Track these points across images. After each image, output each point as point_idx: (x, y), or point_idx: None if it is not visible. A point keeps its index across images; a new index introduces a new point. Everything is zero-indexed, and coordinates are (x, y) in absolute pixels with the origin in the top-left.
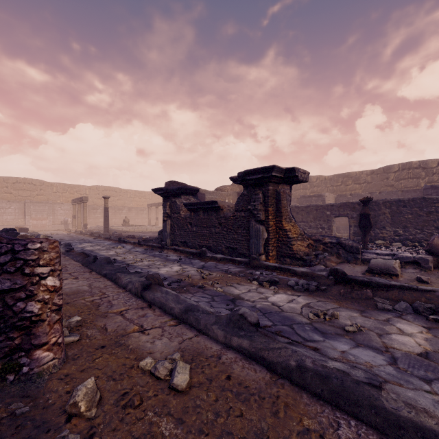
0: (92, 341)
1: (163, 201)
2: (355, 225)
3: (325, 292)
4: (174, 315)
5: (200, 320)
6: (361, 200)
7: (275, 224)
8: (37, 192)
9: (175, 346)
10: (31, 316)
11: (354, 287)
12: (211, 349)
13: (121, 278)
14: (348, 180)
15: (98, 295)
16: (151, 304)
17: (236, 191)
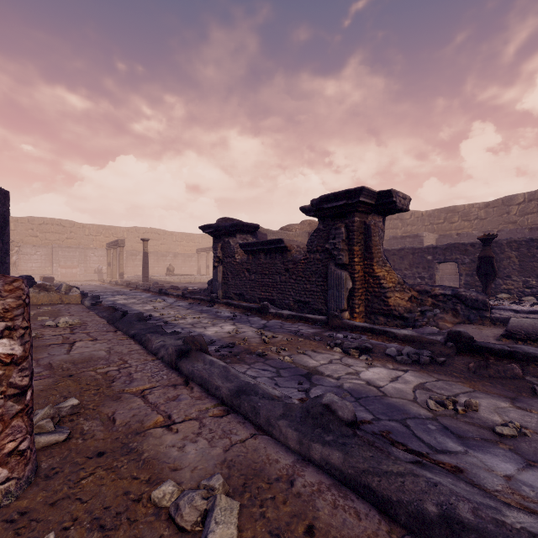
0: (87, 442)
1: (213, 242)
2: (467, 273)
3: (445, 366)
4: (220, 398)
5: (259, 410)
6: (481, 238)
7: (363, 269)
8: (67, 235)
9: (217, 455)
10: None
11: (488, 359)
12: (277, 464)
13: (151, 340)
14: (453, 216)
15: (116, 365)
16: (189, 379)
17: (306, 231)
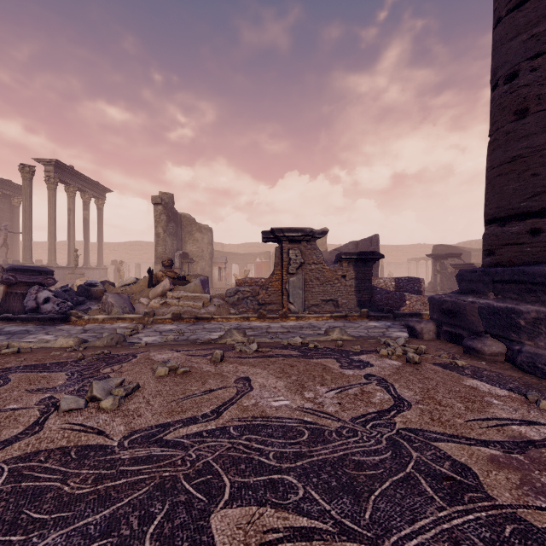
0: None
1: (434, 262)
2: None
3: None
4: None
5: None
6: None
7: None
8: None
9: None
10: (421, 291)
11: None
12: None
13: None
14: None
15: None
16: None
17: None
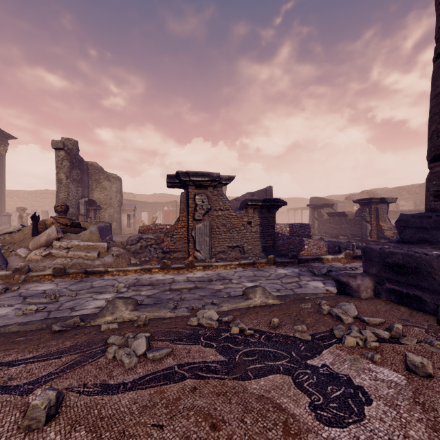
0: None
1: (312, 211)
2: None
3: None
4: None
5: None
6: None
7: (375, 223)
8: None
9: None
10: (310, 235)
11: None
12: None
13: None
14: None
15: None
16: None
17: None
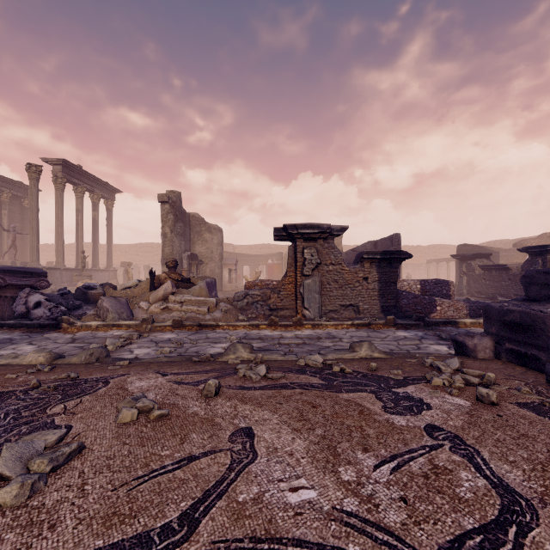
0: None
1: (459, 263)
2: None
3: None
4: None
5: None
6: None
7: None
8: None
9: None
10: (450, 295)
11: None
12: None
13: None
14: None
15: None
16: None
17: None
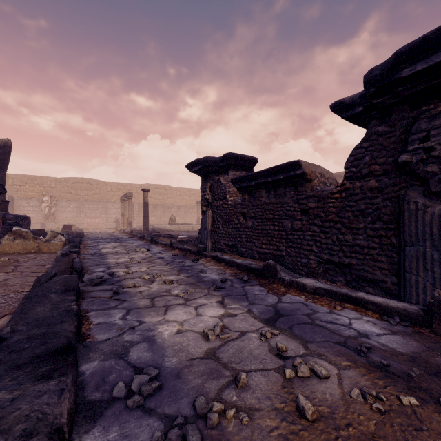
0: None
1: (202, 182)
2: None
3: None
4: None
5: None
6: None
7: None
8: (93, 191)
9: None
10: None
11: None
12: None
13: None
14: None
15: None
16: None
17: None
